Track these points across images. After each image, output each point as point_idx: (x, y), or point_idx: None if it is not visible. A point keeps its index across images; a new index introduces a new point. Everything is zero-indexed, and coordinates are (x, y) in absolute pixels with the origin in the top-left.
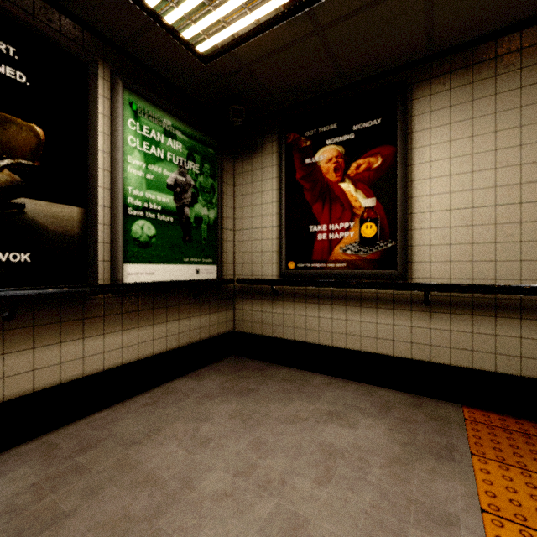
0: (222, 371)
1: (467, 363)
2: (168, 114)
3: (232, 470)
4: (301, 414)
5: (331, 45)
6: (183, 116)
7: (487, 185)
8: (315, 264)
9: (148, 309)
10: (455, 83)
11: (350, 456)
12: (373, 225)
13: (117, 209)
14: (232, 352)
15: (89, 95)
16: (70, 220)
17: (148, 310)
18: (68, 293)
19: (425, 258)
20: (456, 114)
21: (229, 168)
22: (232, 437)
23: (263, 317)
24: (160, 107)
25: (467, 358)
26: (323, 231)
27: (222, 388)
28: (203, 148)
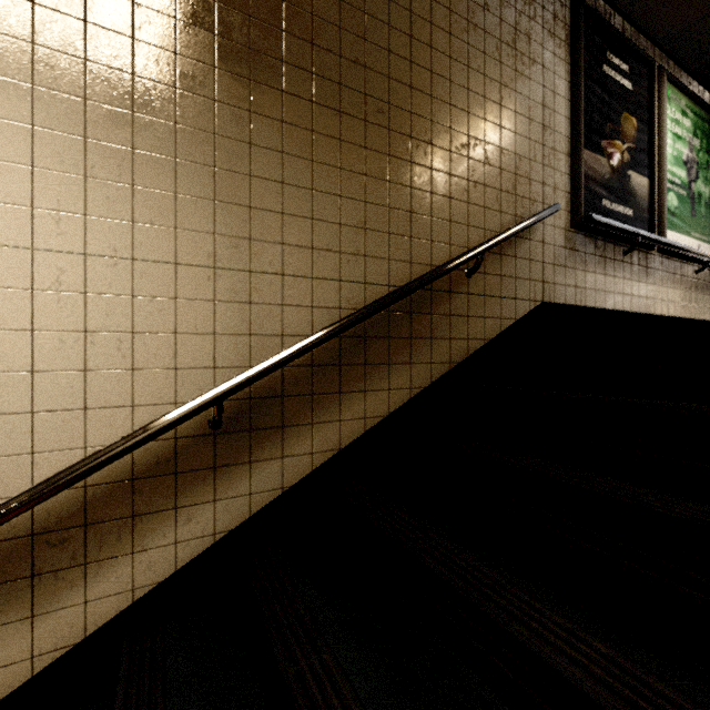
0: None
1: None
2: (682, 95)
3: None
4: None
5: None
6: (693, 94)
7: None
8: None
9: (671, 273)
10: None
11: None
12: None
13: (663, 181)
14: None
15: (653, 89)
16: (643, 188)
17: (671, 274)
18: (656, 239)
19: None
20: None
21: None
22: None
23: None
24: (680, 90)
25: None
26: None
27: None
28: (701, 123)
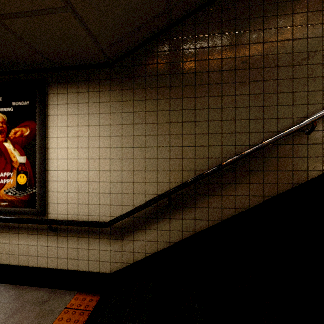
0: None
1: (76, 267)
2: None
3: None
4: None
5: None
6: None
7: (85, 157)
8: None
9: None
10: (70, 90)
11: None
12: (25, 176)
13: None
14: None
15: None
16: None
17: None
18: None
19: (55, 201)
20: (70, 110)
21: None
22: None
23: None
24: None
25: (76, 264)
26: None
27: None
28: None
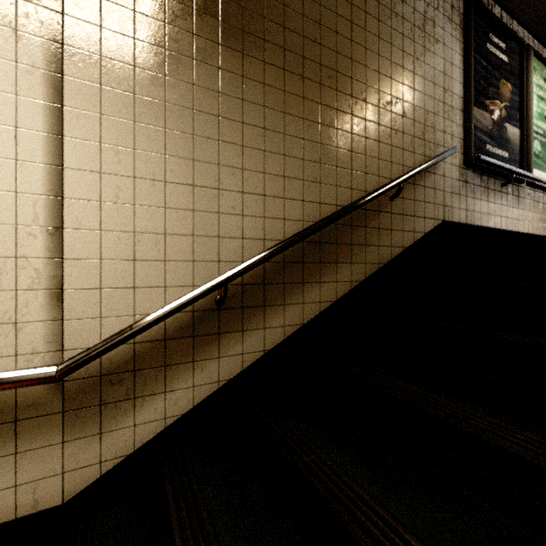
0: None
1: None
2: (544, 67)
3: None
4: None
5: None
6: None
7: None
8: None
9: (536, 201)
10: None
11: None
12: None
13: (530, 131)
14: None
15: (523, 62)
16: (516, 137)
17: (536, 202)
18: (526, 175)
19: None
20: None
21: None
22: None
23: None
24: (543, 62)
25: None
26: None
27: None
28: None
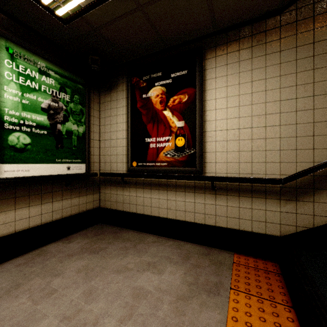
0: (87, 235)
1: (236, 226)
2: (42, 58)
3: (61, 316)
4: (129, 265)
5: (151, 19)
6: (55, 61)
7: (247, 115)
8: (149, 163)
9: (24, 195)
10: (229, 50)
11: (151, 297)
12: (183, 138)
13: None
14: (99, 221)
15: None
16: None
17: (24, 196)
18: None
19: (213, 160)
20: (230, 69)
21: (96, 99)
22: (72, 287)
23: (117, 198)
24: (35, 53)
25: (236, 223)
26: (153, 142)
27: (82, 248)
28: (73, 84)
